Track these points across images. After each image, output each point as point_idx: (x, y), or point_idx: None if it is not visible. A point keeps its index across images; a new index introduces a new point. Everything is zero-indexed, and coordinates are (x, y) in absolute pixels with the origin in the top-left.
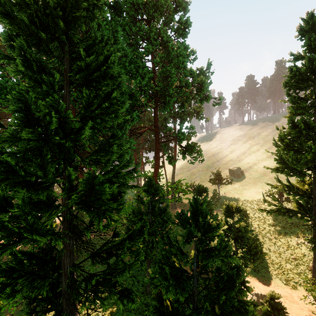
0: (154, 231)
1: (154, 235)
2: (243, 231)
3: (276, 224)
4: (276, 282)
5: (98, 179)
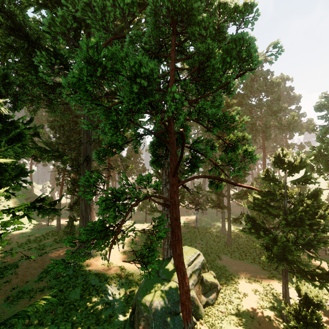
0: None
1: None
2: None
3: None
4: None
5: None
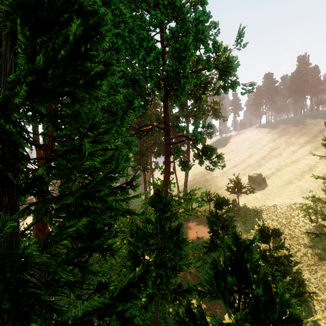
0: (163, 261)
1: (163, 266)
2: (285, 263)
3: (313, 245)
4: None
5: None
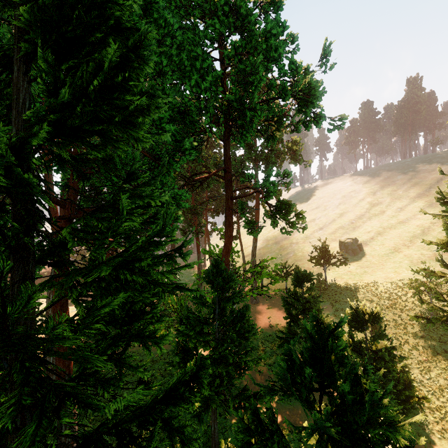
0: (223, 356)
1: (223, 363)
2: (386, 358)
3: (426, 335)
4: (443, 447)
5: (21, 301)
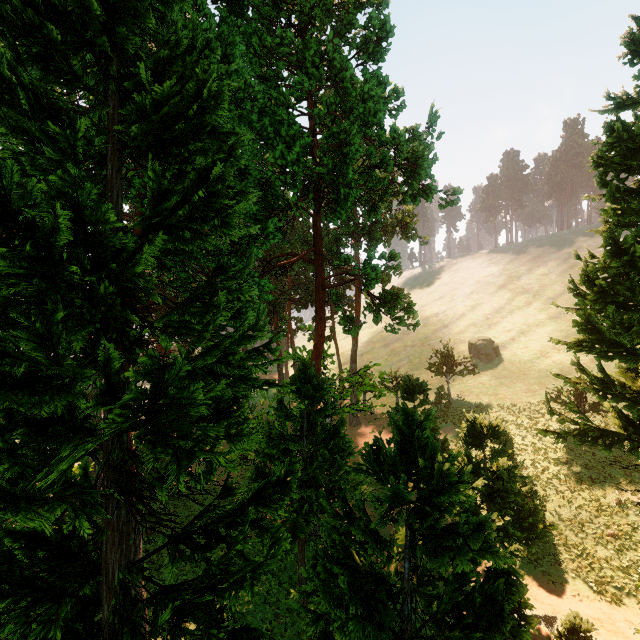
0: (313, 477)
1: (313, 487)
2: (505, 478)
3: (571, 461)
4: (577, 588)
5: (175, 371)
